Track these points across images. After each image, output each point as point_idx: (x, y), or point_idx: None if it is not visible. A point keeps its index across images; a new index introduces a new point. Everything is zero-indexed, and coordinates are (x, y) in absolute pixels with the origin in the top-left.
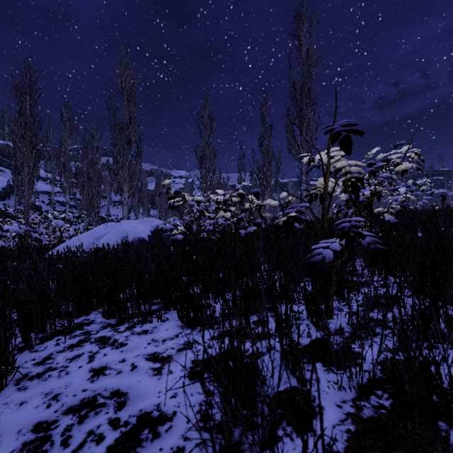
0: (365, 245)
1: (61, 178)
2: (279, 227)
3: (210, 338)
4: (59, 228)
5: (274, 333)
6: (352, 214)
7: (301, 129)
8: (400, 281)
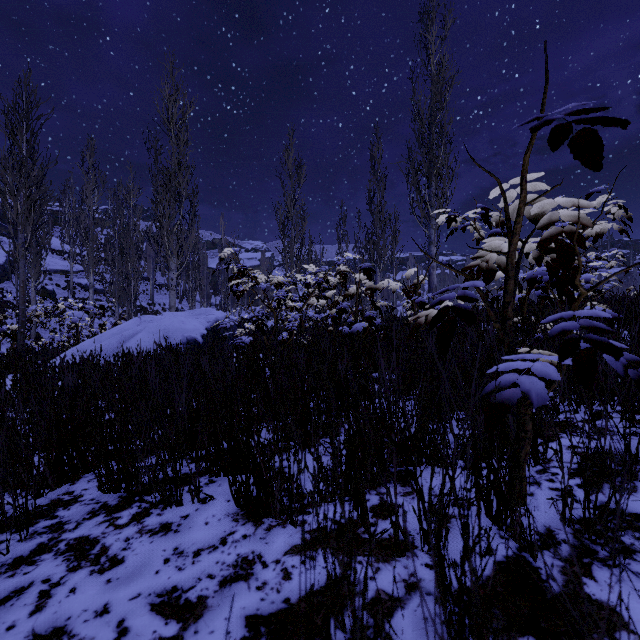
0: (620, 371)
1: (82, 251)
2: (417, 327)
3: (288, 550)
4: (75, 323)
5: (415, 539)
6: (576, 302)
7: (429, 179)
8: None
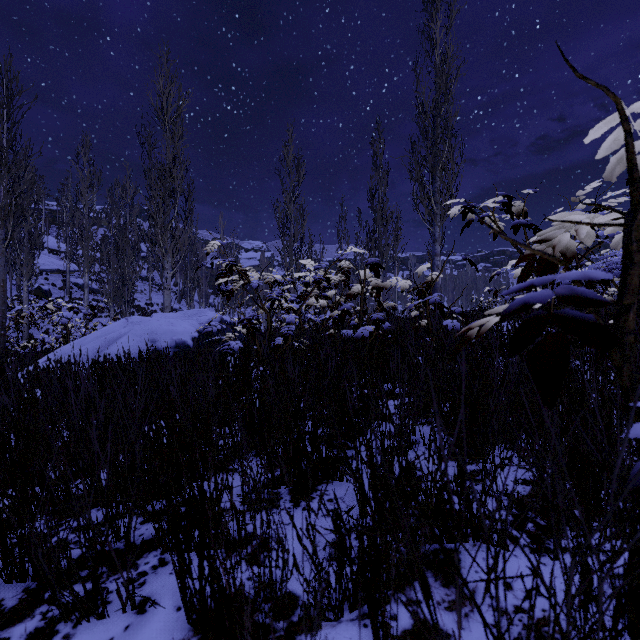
0: None
1: (77, 250)
2: (464, 342)
3: None
4: (64, 324)
5: None
6: None
7: (433, 174)
8: None
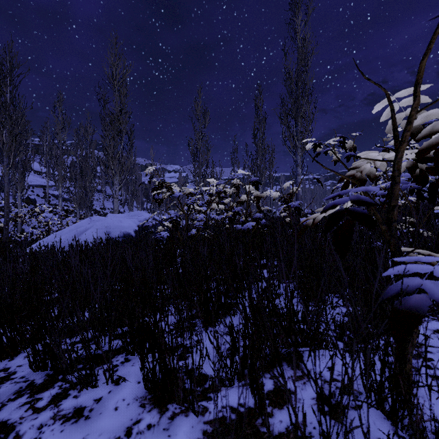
0: None
1: (54, 171)
2: (305, 228)
3: None
4: (47, 222)
5: (312, 435)
6: None
7: (296, 120)
8: None
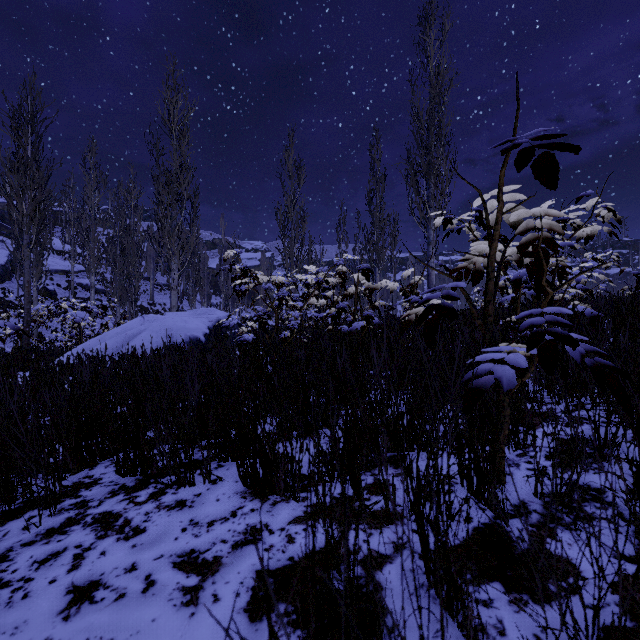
0: (577, 359)
1: (83, 251)
2: (408, 324)
3: (292, 520)
4: (78, 322)
5: (404, 510)
6: (544, 301)
7: (428, 180)
8: (638, 424)
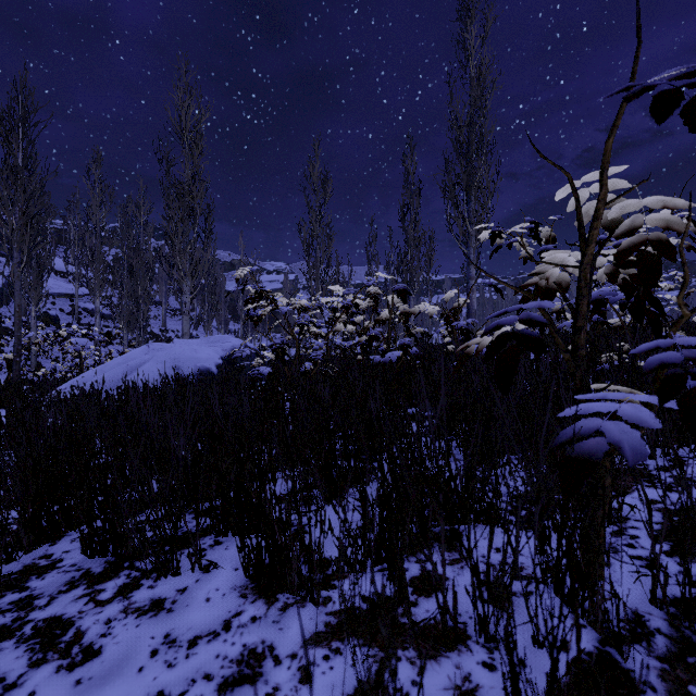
0: None
1: (87, 273)
2: (465, 357)
3: (307, 640)
4: (78, 351)
5: (467, 625)
6: (674, 327)
7: (468, 193)
8: None
